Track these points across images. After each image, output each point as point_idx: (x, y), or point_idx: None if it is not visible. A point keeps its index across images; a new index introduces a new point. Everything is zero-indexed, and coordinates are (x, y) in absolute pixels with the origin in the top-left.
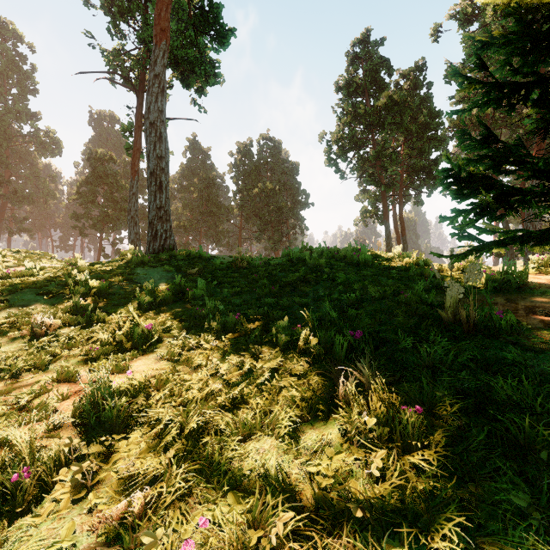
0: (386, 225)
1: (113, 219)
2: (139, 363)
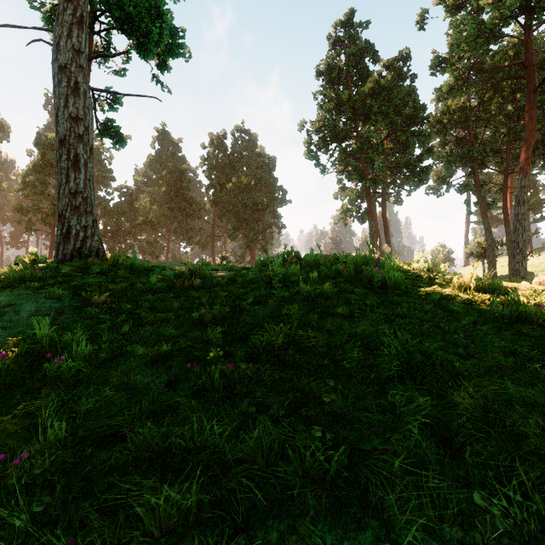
0: (370, 224)
1: None
2: None
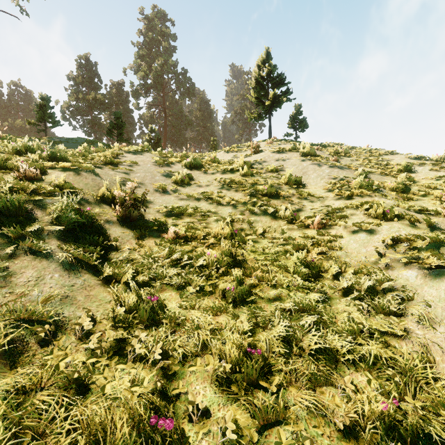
0: None
1: None
2: None
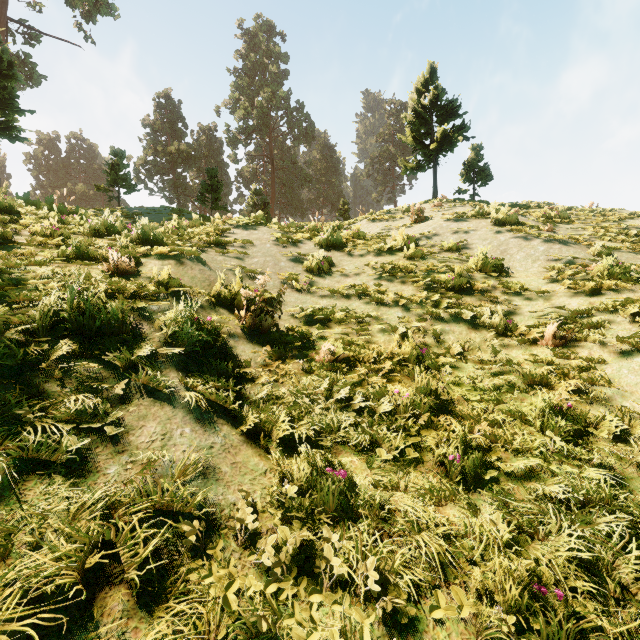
0: None
1: None
2: None
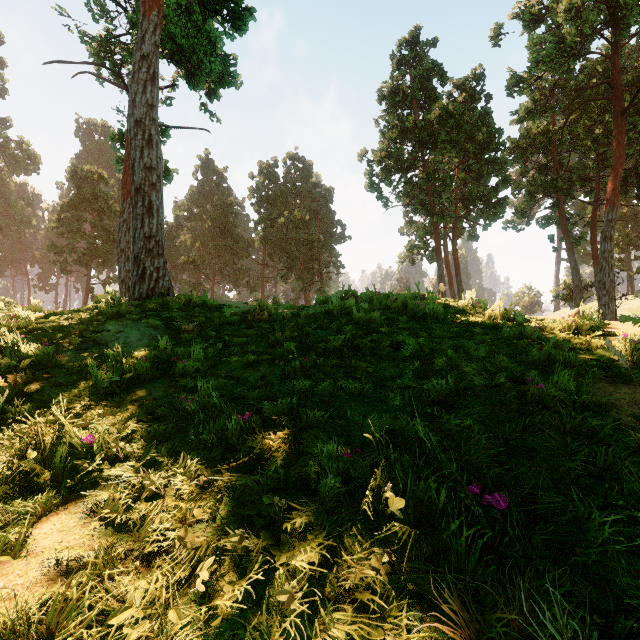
0: (438, 263)
1: (104, 253)
2: (52, 524)
